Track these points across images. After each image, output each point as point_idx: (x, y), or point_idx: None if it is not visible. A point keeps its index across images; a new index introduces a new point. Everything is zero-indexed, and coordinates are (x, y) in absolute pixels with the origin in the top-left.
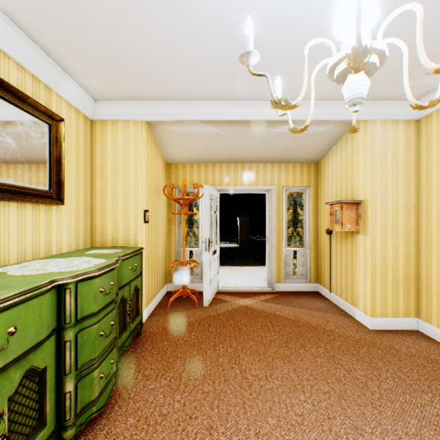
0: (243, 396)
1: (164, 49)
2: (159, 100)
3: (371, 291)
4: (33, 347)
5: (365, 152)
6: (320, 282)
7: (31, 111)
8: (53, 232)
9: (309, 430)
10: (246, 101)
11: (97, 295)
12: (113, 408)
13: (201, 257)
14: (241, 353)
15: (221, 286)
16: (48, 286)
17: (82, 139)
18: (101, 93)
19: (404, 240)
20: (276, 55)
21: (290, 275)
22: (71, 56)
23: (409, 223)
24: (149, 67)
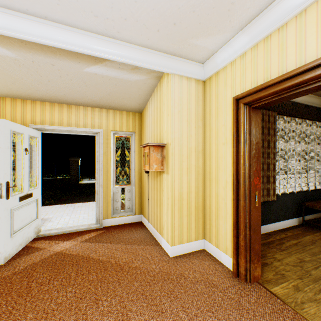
0: None
1: None
2: None
3: (171, 223)
4: None
5: (168, 101)
6: (143, 213)
7: None
8: None
9: None
10: (33, 16)
11: None
12: None
13: None
14: None
15: (45, 229)
16: None
17: None
18: None
19: (195, 177)
20: None
21: (118, 210)
22: None
23: (199, 164)
24: None
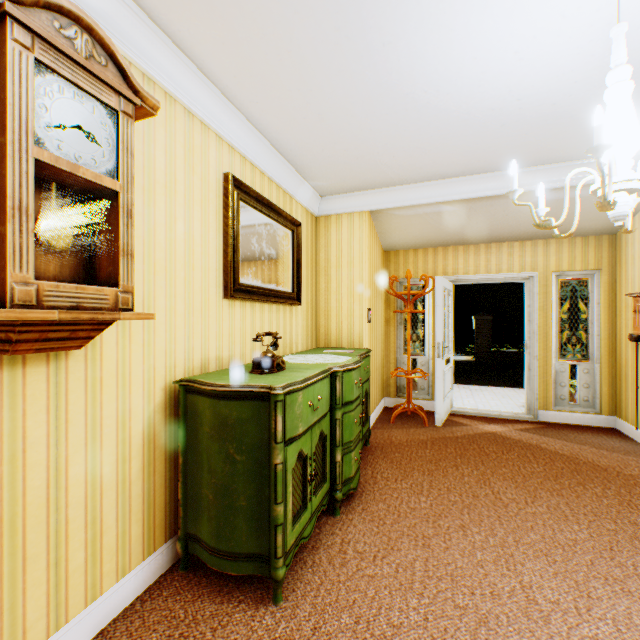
0: (497, 511)
1: (405, 145)
2: (388, 186)
3: None
4: (323, 415)
5: None
6: (618, 414)
7: (283, 223)
8: (293, 331)
9: (582, 552)
10: (496, 172)
11: (353, 386)
12: (361, 494)
13: (428, 367)
14: (491, 476)
15: (455, 407)
16: (330, 371)
17: (310, 238)
18: (329, 190)
19: None
20: (540, 125)
21: (564, 400)
22: (314, 166)
23: None
24: (385, 161)
